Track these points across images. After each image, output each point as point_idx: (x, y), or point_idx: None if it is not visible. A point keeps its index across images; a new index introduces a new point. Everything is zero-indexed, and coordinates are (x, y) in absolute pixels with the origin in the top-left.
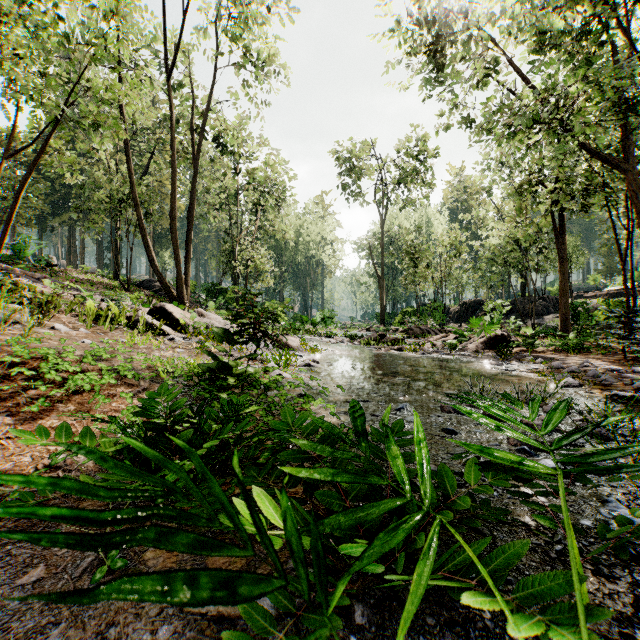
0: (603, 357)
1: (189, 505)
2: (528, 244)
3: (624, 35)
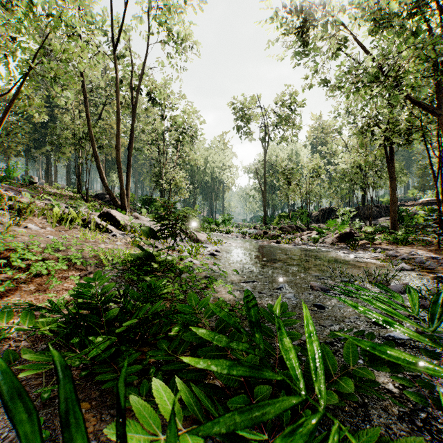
0: (423, 248)
1: (107, 378)
2: (367, 168)
3: (442, 14)
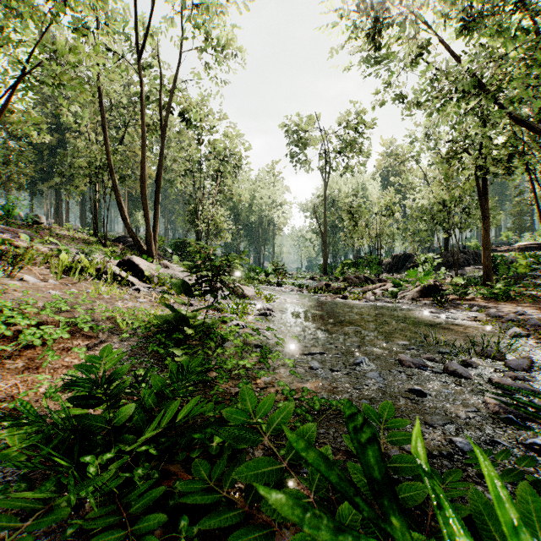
0: (530, 305)
1: None
2: (452, 205)
3: None
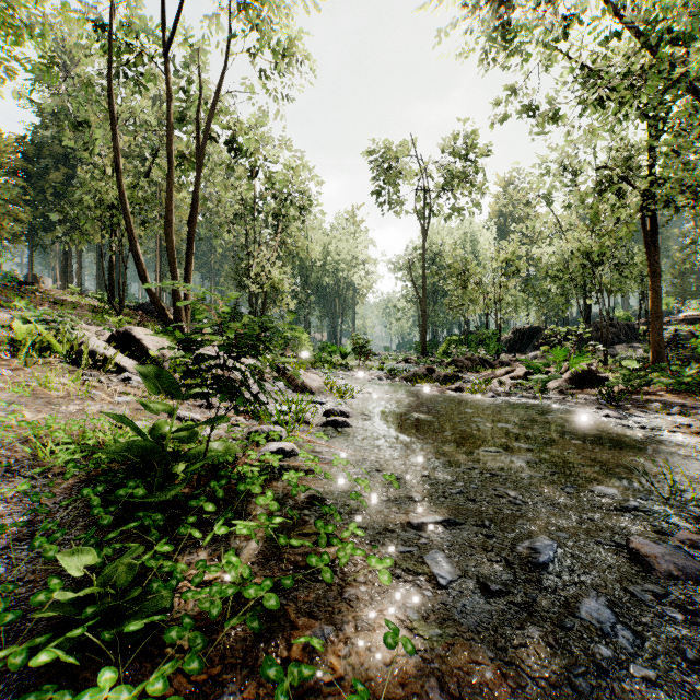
0: None
1: None
2: (600, 259)
3: None
